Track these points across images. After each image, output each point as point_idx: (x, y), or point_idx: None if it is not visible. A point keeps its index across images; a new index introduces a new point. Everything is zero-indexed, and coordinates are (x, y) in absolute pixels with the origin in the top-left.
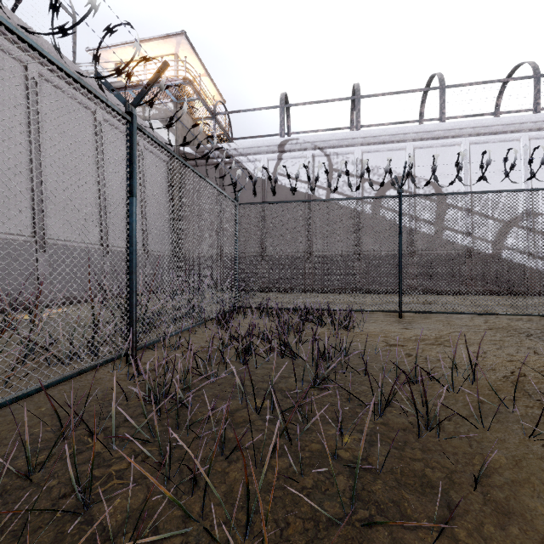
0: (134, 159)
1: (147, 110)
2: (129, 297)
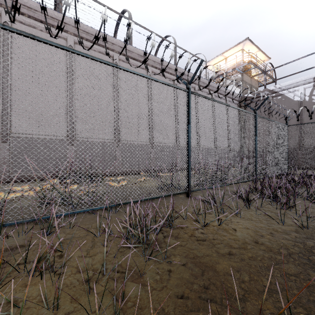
0: (256, 125)
1: (227, 81)
2: (255, 164)
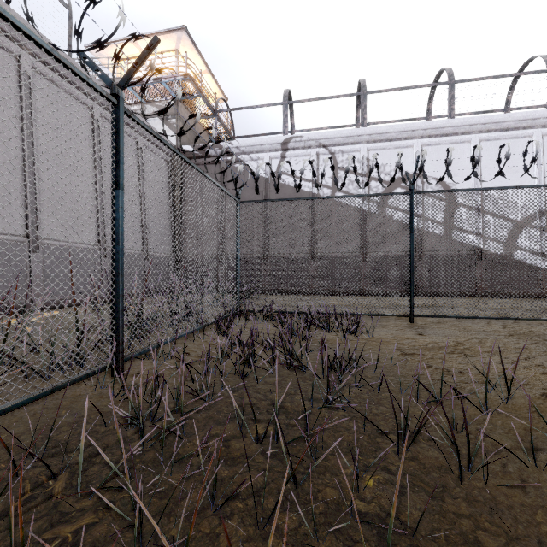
0: (121, 147)
1: (147, 107)
2: (115, 301)
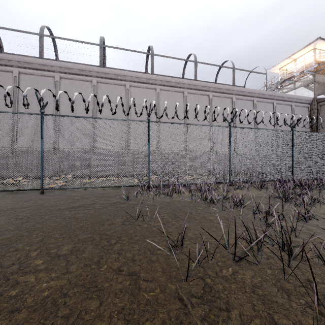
0: (293, 139)
1: (296, 84)
2: (292, 168)
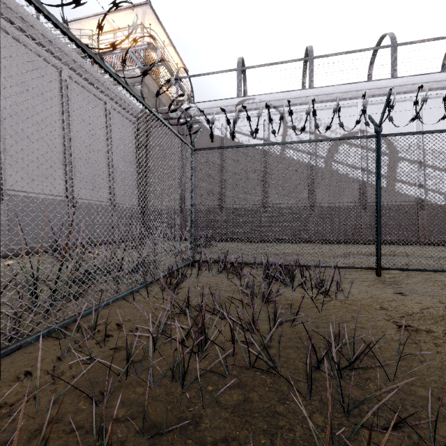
0: None
1: None
2: None
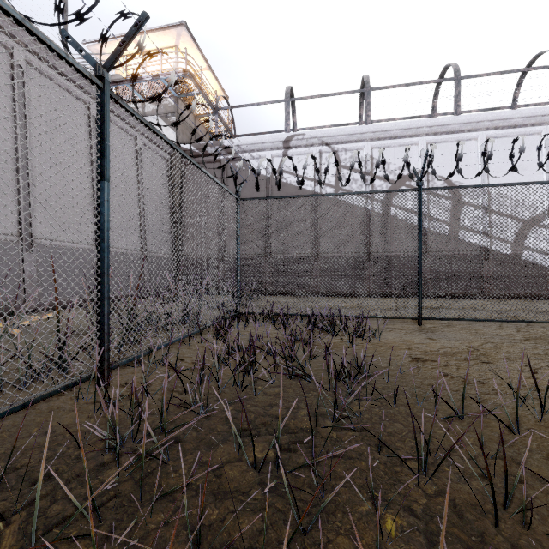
0: (107, 134)
1: (146, 105)
2: (100, 304)
